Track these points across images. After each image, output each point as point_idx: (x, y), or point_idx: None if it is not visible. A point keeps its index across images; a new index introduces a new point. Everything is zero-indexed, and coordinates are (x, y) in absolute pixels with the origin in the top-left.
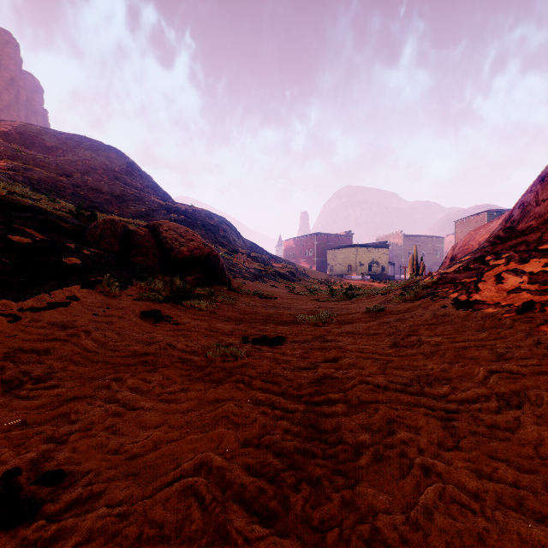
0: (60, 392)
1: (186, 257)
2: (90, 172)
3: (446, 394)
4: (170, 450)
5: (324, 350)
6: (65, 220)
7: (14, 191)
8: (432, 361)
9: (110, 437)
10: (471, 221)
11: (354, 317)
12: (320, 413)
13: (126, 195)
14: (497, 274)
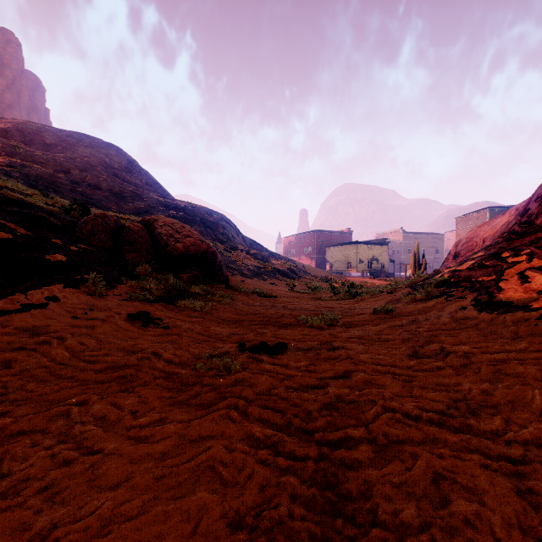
0: (3, 424)
1: (181, 254)
2: (89, 169)
3: (501, 430)
4: (123, 539)
5: (333, 361)
6: (55, 215)
7: (6, 186)
8: (467, 379)
9: (43, 508)
10: (472, 217)
11: (361, 318)
12: (339, 463)
13: (124, 192)
14: (519, 272)
